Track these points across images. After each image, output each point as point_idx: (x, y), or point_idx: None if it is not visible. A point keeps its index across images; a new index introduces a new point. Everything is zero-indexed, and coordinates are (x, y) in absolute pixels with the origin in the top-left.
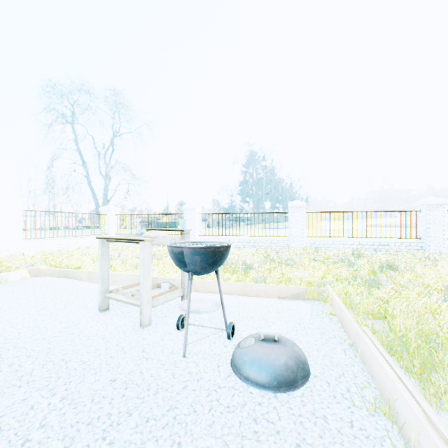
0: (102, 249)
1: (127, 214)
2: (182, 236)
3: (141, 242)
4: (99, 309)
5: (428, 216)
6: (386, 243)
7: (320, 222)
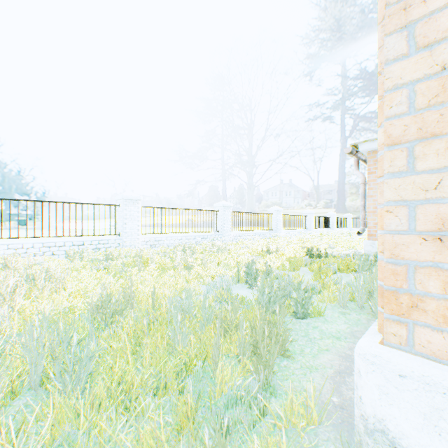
0: None
1: None
2: None
3: None
4: None
5: (126, 211)
6: (83, 243)
7: None
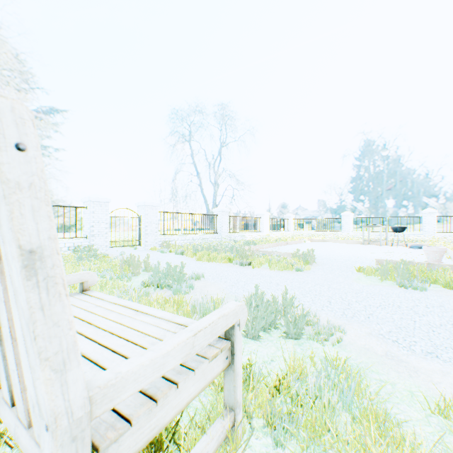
0: (362, 229)
1: (300, 219)
2: (385, 226)
3: (379, 227)
4: (361, 244)
5: None
6: None
7: (449, 223)
